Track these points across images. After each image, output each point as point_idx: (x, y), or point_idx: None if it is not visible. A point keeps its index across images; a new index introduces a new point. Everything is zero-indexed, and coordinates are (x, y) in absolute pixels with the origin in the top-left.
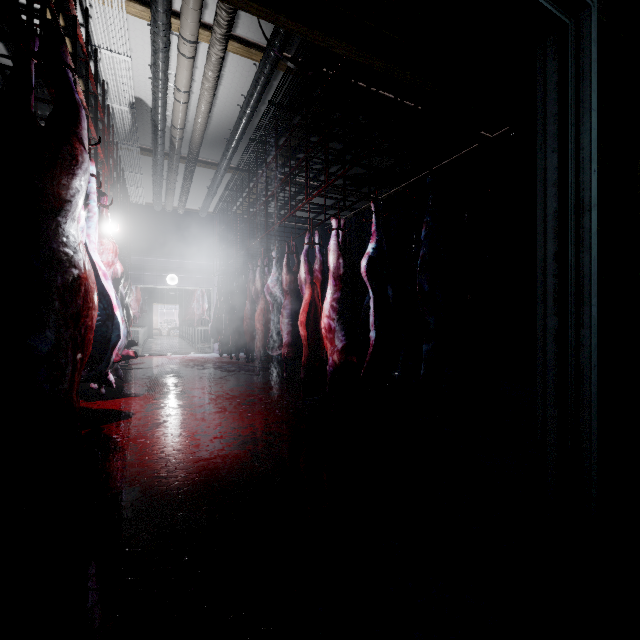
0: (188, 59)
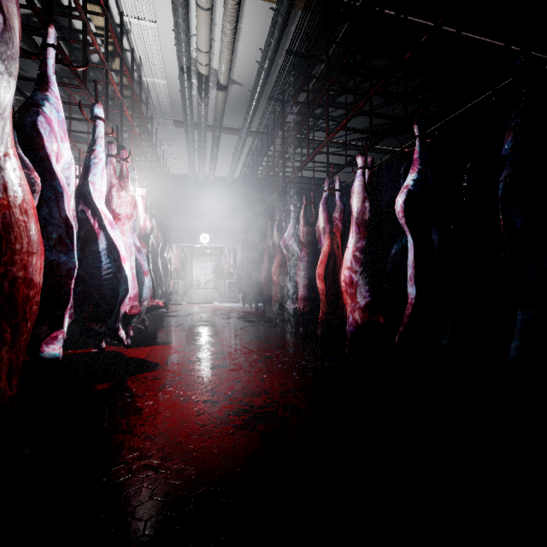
0: (206, 12)
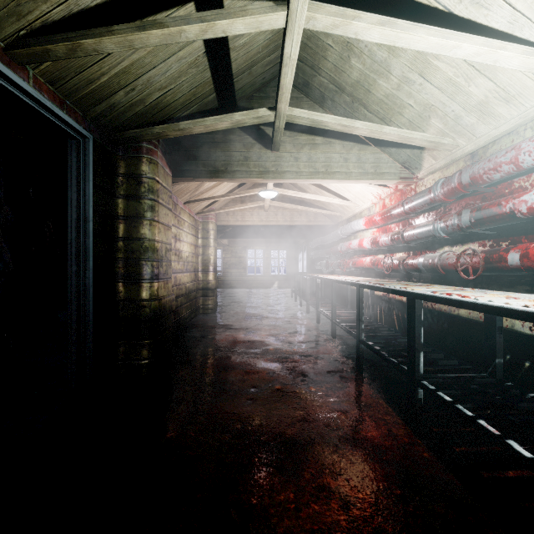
0: None
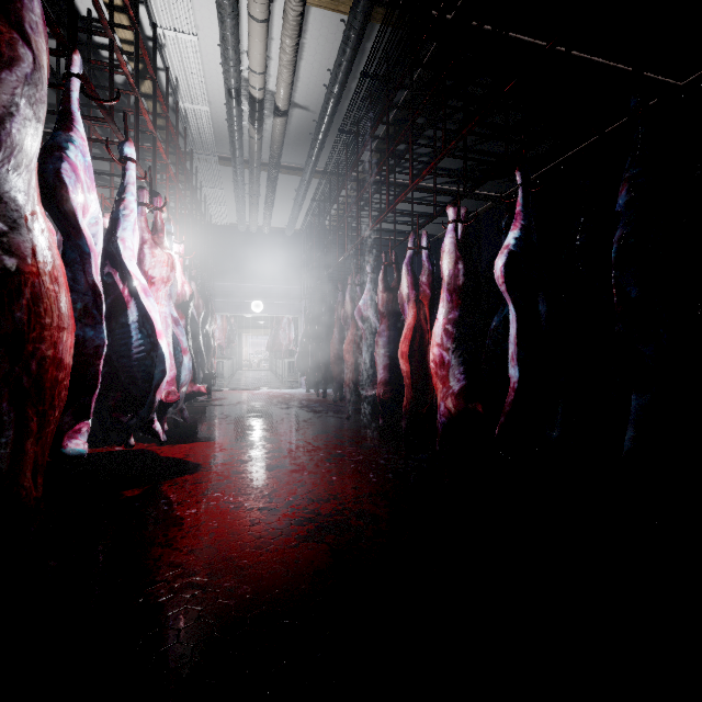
0: (260, 24)
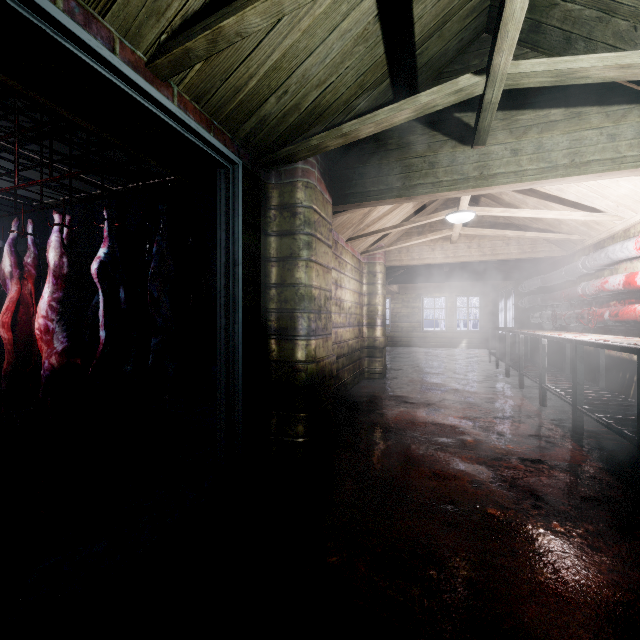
0: None
